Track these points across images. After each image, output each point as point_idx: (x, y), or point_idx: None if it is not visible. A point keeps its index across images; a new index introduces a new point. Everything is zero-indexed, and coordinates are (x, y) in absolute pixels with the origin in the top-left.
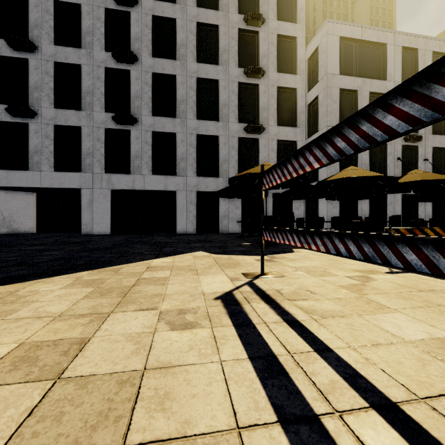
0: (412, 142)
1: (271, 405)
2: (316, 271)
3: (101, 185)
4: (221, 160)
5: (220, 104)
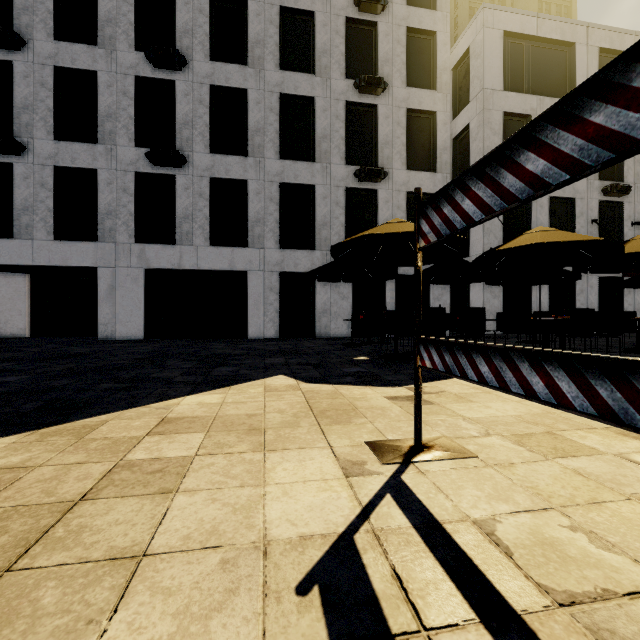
0: (615, 197)
1: None
2: (535, 435)
3: (130, 263)
4: (318, 224)
5: (317, 136)
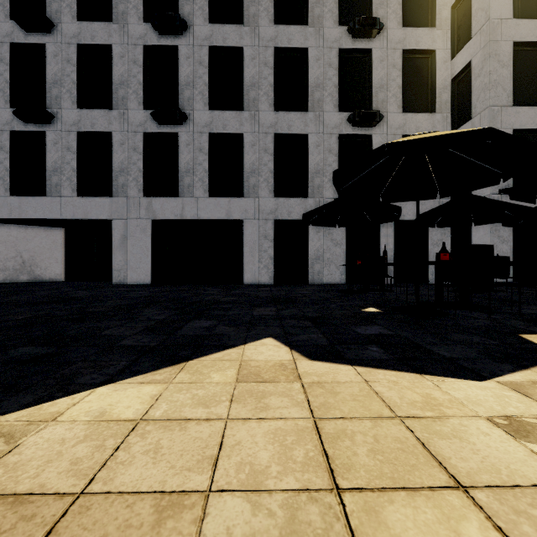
0: None
1: None
2: None
3: (139, 215)
4: (311, 172)
5: (310, 85)
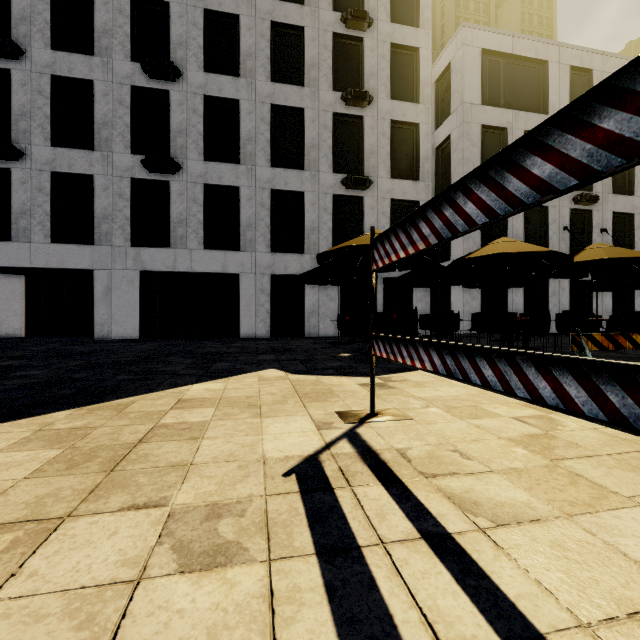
0: (585, 205)
1: None
2: (462, 407)
3: (125, 265)
4: (307, 229)
5: (306, 145)
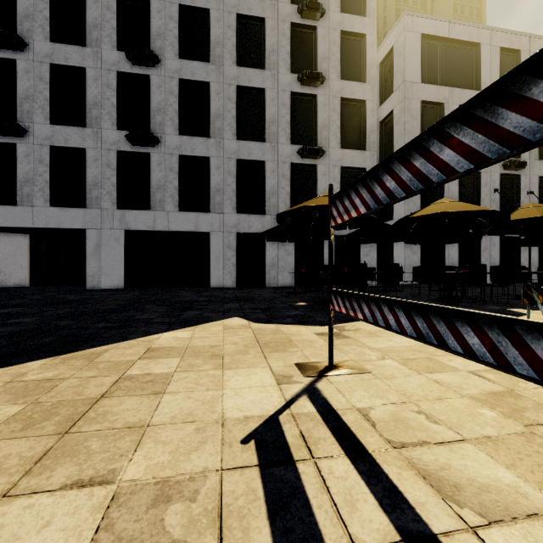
0: (513, 170)
1: None
2: (417, 359)
3: (112, 225)
4: (268, 193)
5: (267, 120)
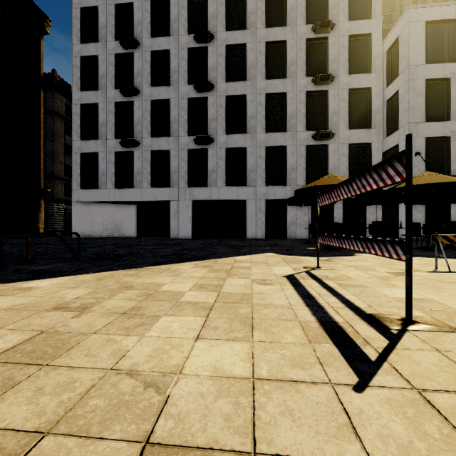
0: None
1: (304, 303)
2: (363, 268)
3: (185, 198)
4: (289, 169)
5: (288, 115)
